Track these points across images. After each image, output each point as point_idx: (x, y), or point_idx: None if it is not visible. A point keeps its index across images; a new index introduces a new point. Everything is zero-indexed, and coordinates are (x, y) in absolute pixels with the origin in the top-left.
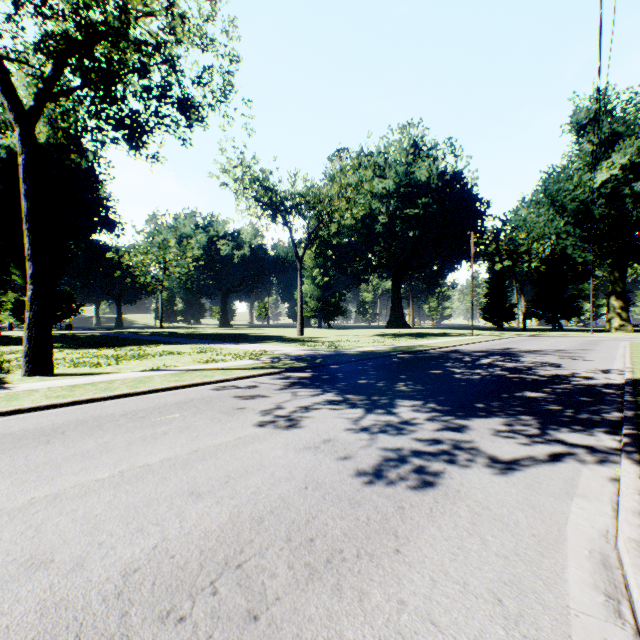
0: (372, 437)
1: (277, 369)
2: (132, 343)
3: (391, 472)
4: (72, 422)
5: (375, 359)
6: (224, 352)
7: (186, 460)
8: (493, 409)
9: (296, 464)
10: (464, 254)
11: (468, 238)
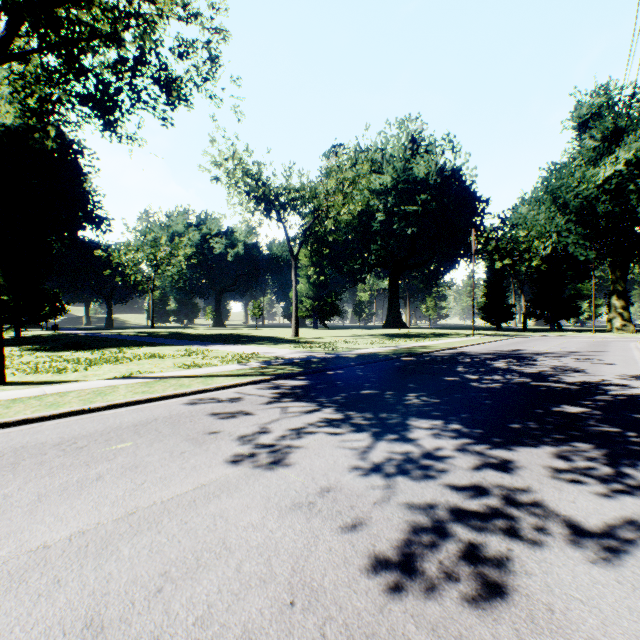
0: (388, 483)
1: (266, 376)
2: (115, 344)
3: (428, 560)
4: None
5: (376, 363)
6: (211, 355)
7: (109, 535)
8: (535, 432)
9: (278, 543)
10: (462, 253)
11: (467, 236)
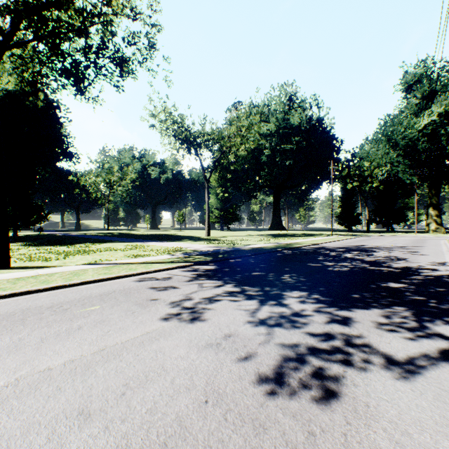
0: (269, 331)
1: (188, 263)
2: (82, 241)
3: (293, 377)
4: (0, 315)
5: (264, 254)
6: (149, 248)
7: (89, 362)
8: (368, 300)
9: (197, 367)
10: (324, 177)
11: (327, 166)
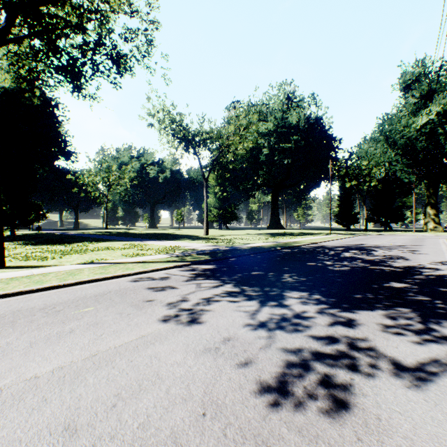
0: (270, 335)
1: (186, 262)
2: (80, 240)
3: (297, 386)
4: None
5: (262, 253)
6: (147, 247)
7: (79, 369)
8: (371, 300)
9: (195, 374)
10: (323, 176)
11: (326, 165)
